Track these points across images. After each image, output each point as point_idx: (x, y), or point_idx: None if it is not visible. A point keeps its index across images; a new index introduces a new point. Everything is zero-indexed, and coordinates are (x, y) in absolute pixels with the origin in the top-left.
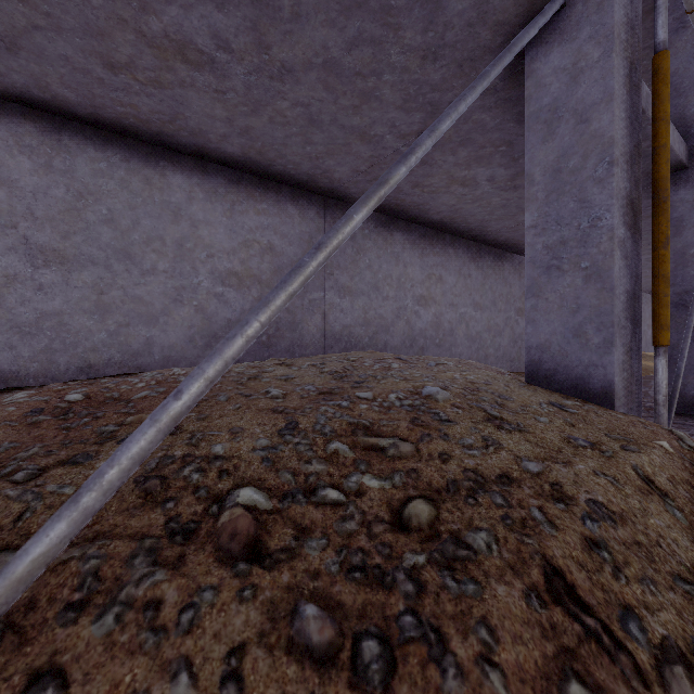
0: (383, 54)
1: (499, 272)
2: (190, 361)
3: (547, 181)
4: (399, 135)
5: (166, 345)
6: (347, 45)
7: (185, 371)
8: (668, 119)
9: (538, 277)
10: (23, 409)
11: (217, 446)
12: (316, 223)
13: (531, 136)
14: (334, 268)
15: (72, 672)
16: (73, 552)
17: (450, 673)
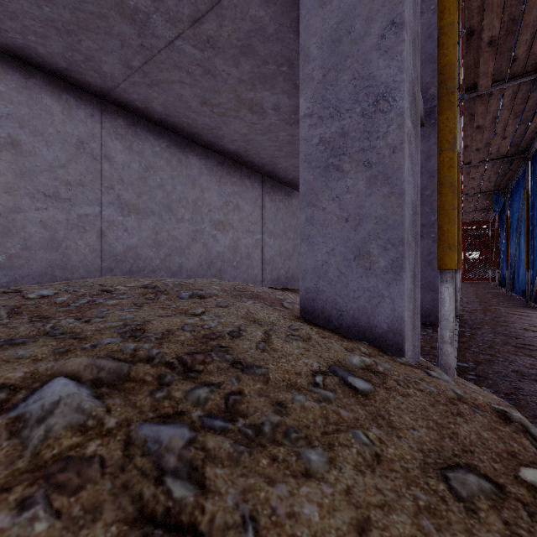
0: None
1: (289, 206)
2: None
3: (324, 55)
4: (168, 17)
5: None
6: None
7: None
8: None
9: (314, 180)
10: None
11: None
12: (88, 127)
13: None
14: (115, 182)
15: None
16: None
17: None
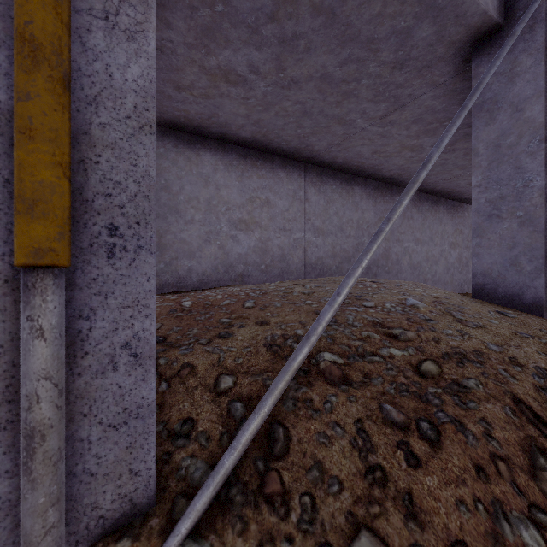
0: (364, 68)
1: (435, 214)
2: (215, 283)
3: (489, 153)
4: (367, 118)
5: (200, 272)
6: (339, 63)
7: (240, 288)
8: None
9: (482, 222)
10: (164, 309)
11: (298, 330)
12: (298, 183)
13: (476, 120)
14: (311, 215)
15: (285, 423)
16: (255, 377)
17: (470, 437)
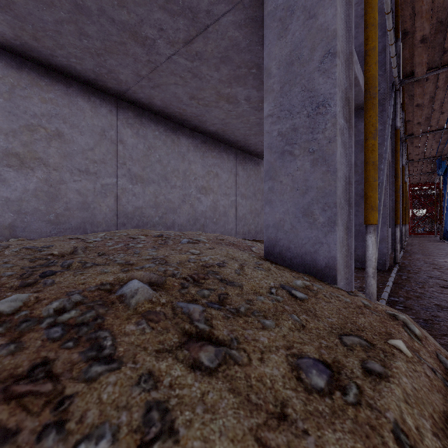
0: None
1: (258, 174)
2: None
3: (281, 74)
4: (169, 41)
5: None
6: None
7: None
8: (377, 26)
9: (274, 161)
10: None
11: None
12: (108, 120)
13: (269, 33)
14: (127, 159)
15: None
16: None
17: None
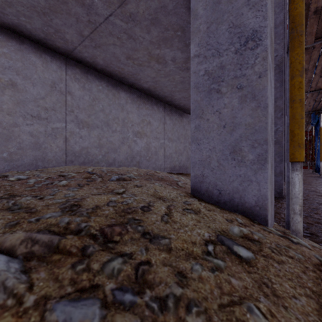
0: None
1: (181, 123)
2: None
3: (208, 13)
4: (105, 1)
5: None
6: None
7: None
8: None
9: (201, 100)
10: None
11: None
12: (58, 74)
13: None
14: (74, 108)
15: None
16: None
17: None
